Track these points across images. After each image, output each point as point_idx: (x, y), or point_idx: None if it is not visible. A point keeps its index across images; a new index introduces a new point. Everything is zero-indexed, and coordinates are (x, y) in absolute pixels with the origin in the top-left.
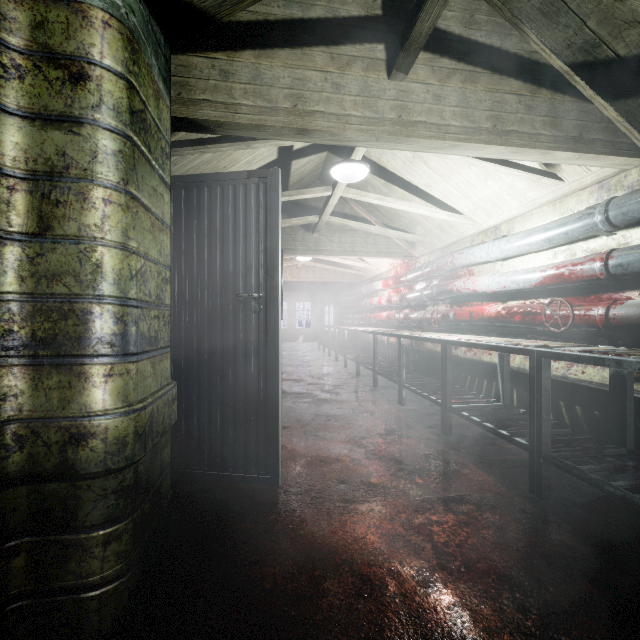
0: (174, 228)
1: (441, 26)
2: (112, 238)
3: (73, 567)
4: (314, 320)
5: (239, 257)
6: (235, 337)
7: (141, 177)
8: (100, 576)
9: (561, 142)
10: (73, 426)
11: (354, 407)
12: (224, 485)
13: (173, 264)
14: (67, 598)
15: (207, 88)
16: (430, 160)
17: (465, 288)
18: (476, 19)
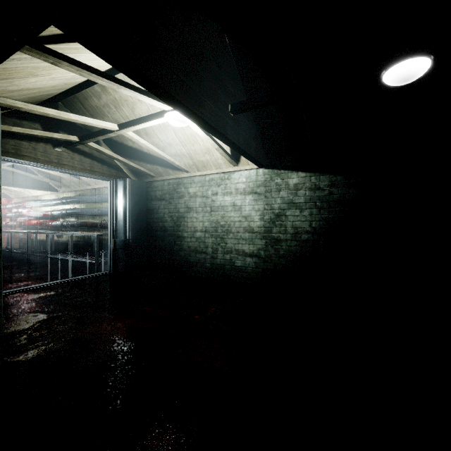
0: None
1: None
2: None
3: None
4: None
5: None
6: None
7: None
8: None
9: (36, 188)
10: None
11: None
12: None
13: None
14: None
15: None
16: None
17: (27, 215)
18: None
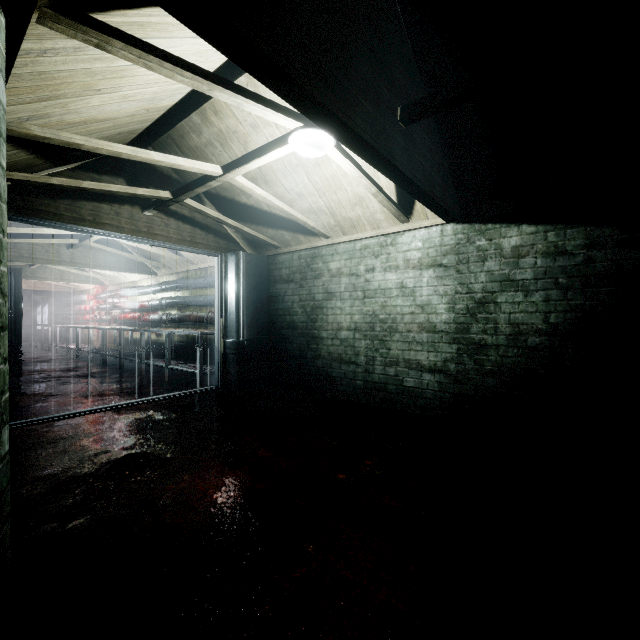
0: None
1: None
2: None
3: None
4: (23, 320)
5: None
6: None
7: None
8: None
9: (130, 270)
10: None
11: (60, 364)
12: None
13: None
14: None
15: None
16: None
17: (122, 306)
18: None
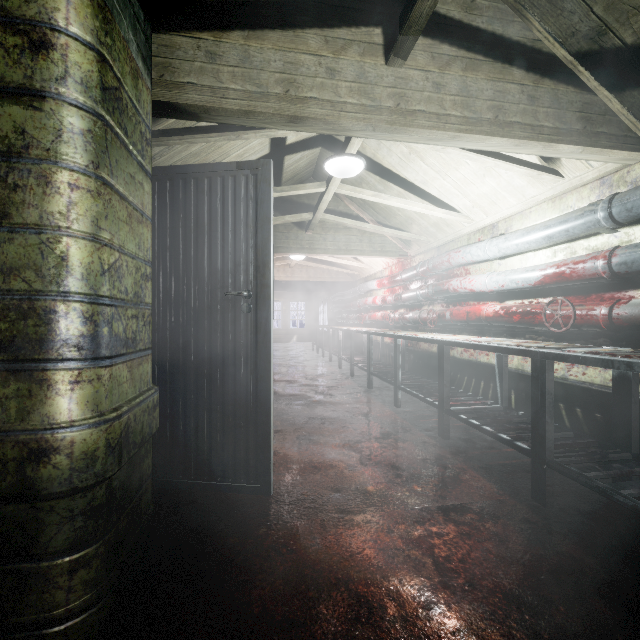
0: (158, 222)
1: (441, 10)
2: (80, 228)
3: (34, 599)
4: (308, 320)
5: (228, 253)
6: (223, 338)
7: (115, 161)
8: (65, 608)
9: (564, 135)
10: (33, 440)
11: (349, 409)
12: (212, 495)
13: (157, 260)
14: (26, 635)
15: (192, 70)
16: (427, 156)
17: (462, 287)
18: (477, 4)
